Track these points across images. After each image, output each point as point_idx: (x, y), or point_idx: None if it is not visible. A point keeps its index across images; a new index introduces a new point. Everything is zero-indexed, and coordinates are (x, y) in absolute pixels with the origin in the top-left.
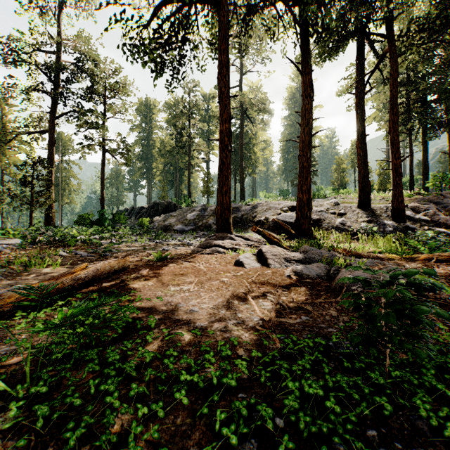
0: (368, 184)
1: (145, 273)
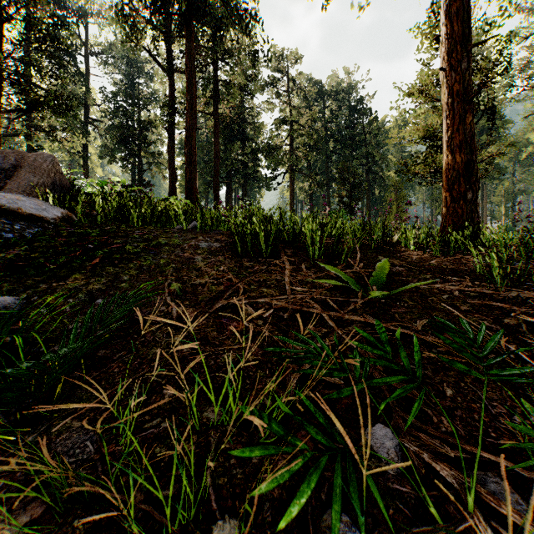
0: None
1: None
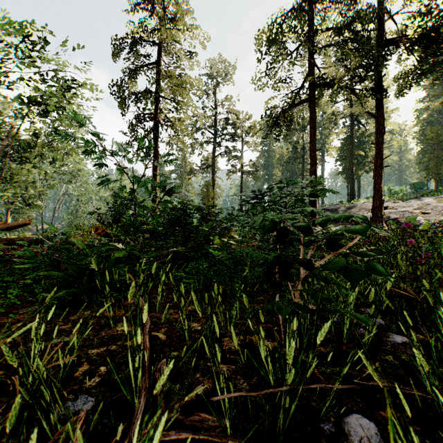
0: None
1: None
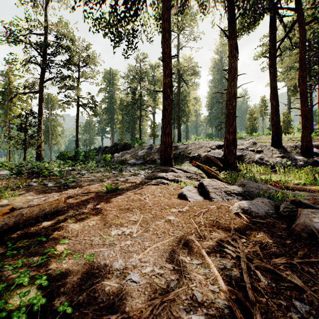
0: (280, 127)
1: (92, 207)
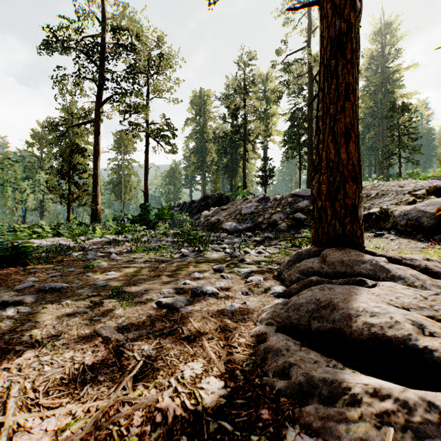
0: None
1: None
